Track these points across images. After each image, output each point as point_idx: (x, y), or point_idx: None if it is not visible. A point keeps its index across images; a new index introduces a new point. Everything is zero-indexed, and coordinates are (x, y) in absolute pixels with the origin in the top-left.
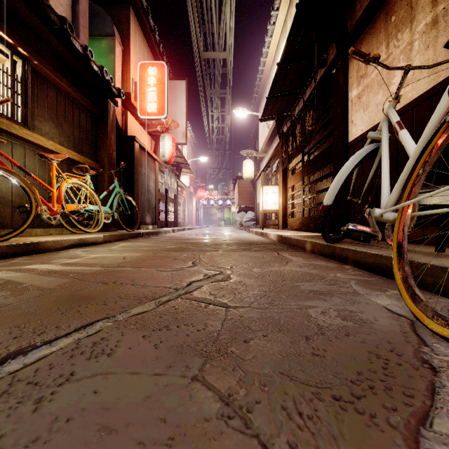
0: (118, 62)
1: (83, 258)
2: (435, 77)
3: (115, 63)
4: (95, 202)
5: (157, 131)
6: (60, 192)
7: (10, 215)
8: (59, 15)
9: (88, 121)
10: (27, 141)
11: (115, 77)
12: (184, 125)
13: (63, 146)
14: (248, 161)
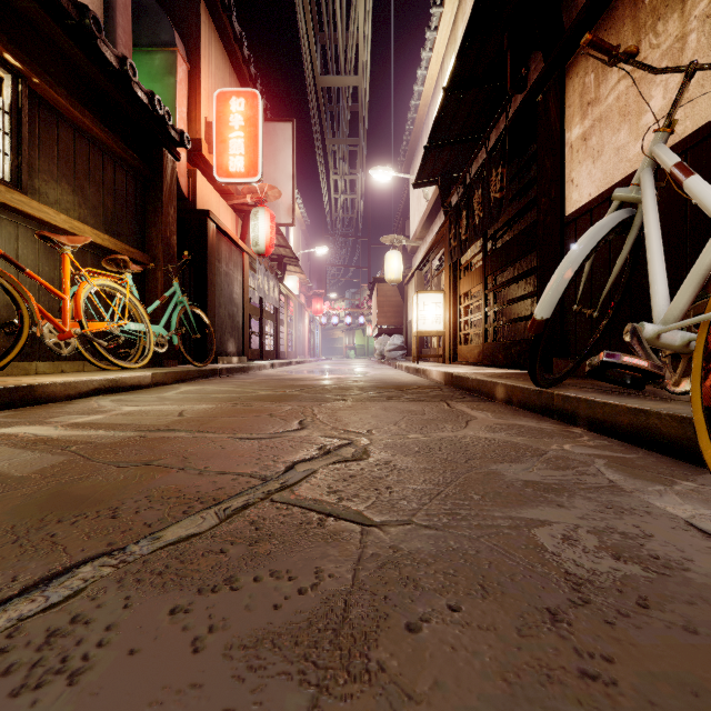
0: (181, 90)
1: (108, 414)
2: None
3: (176, 91)
4: (139, 318)
5: (246, 204)
6: (77, 300)
7: None
8: (77, 2)
9: (130, 183)
10: (20, 213)
11: (176, 114)
12: (291, 194)
13: (86, 224)
14: (394, 252)
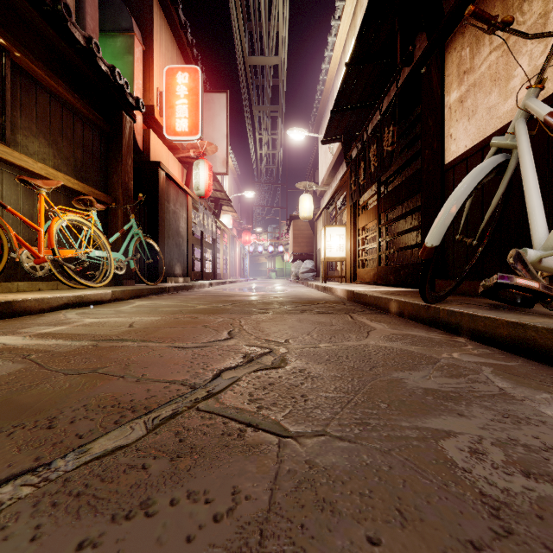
0: (137, 66)
1: (71, 325)
2: None
3: (134, 67)
4: (103, 246)
5: (190, 157)
6: (50, 232)
7: None
8: None
9: (96, 139)
10: (4, 162)
11: (134, 85)
12: (225, 150)
13: (59, 171)
14: (306, 195)
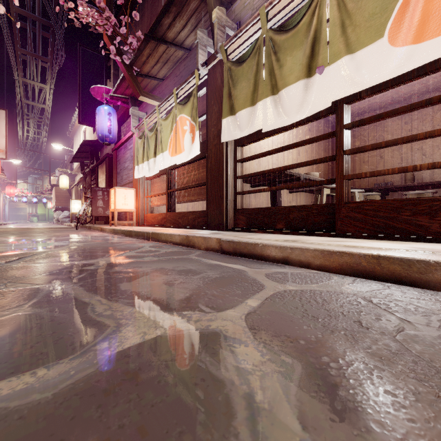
0: None
1: None
2: None
3: None
4: None
5: None
6: None
7: None
8: None
9: None
10: None
11: None
12: (4, 144)
13: None
14: (64, 176)
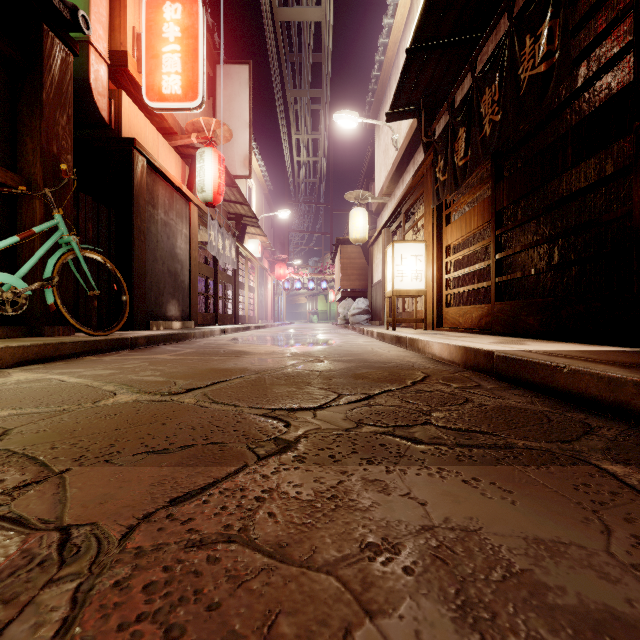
0: None
1: None
2: None
3: None
4: None
5: (192, 146)
6: None
7: None
8: None
9: None
10: None
11: (90, 13)
12: (247, 143)
13: None
14: (359, 209)
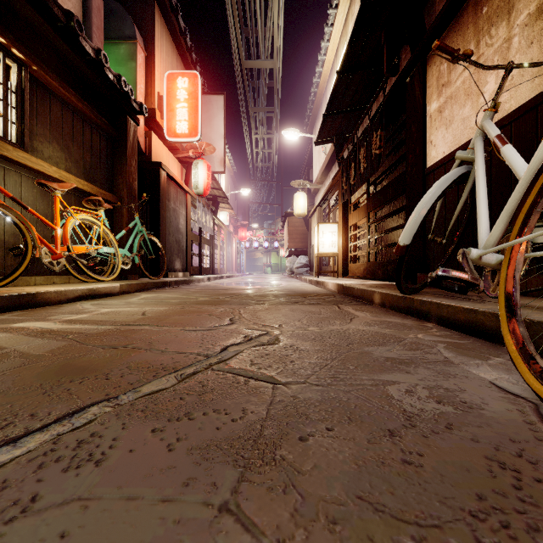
0: (140, 72)
1: (91, 313)
2: (541, 82)
3: (136, 72)
4: (110, 243)
5: (189, 157)
6: (65, 230)
7: (1, 259)
8: (65, 9)
9: (103, 142)
10: (23, 166)
11: (136, 90)
12: (222, 149)
13: (70, 173)
14: (300, 193)
